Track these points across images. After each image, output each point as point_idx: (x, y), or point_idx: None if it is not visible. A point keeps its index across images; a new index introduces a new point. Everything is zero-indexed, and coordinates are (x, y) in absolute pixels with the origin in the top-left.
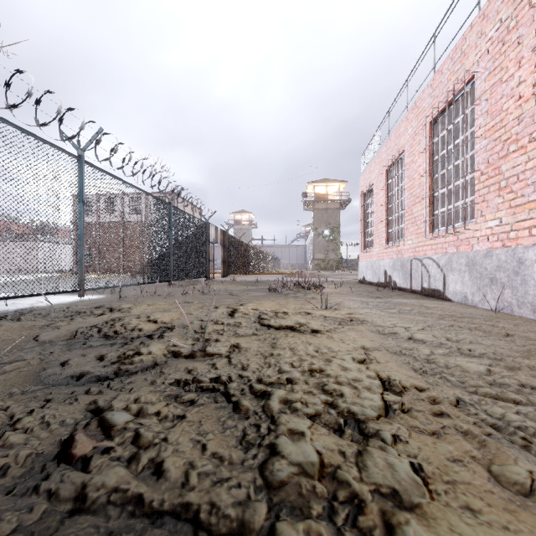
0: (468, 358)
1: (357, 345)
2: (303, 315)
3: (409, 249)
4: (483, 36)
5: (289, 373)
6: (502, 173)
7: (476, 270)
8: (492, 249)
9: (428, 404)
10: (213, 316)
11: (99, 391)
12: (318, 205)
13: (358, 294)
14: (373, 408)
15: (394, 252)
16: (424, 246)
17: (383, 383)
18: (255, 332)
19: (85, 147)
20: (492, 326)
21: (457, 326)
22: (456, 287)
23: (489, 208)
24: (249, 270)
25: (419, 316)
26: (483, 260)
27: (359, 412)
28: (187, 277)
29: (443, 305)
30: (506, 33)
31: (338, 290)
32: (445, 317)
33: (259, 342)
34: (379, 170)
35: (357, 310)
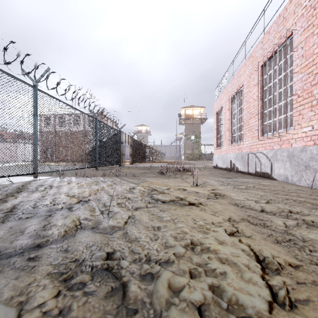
0: (316, 229)
1: (225, 217)
2: (181, 191)
3: (247, 147)
4: (299, 6)
5: (175, 247)
6: (314, 95)
7: (294, 160)
8: (306, 146)
9: (312, 290)
10: (120, 192)
11: (2, 271)
12: (188, 121)
13: (215, 175)
14: (261, 296)
15: (236, 149)
16: (257, 145)
17: (259, 259)
18: (148, 205)
19: (38, 80)
20: (315, 199)
21: (290, 199)
22: (280, 171)
23: (304, 119)
24: (146, 160)
25: (260, 191)
26: (300, 154)
27: (249, 304)
28: (107, 164)
29: (273, 183)
30: (316, 1)
31: (202, 172)
32: (279, 192)
33: (150, 214)
34: (227, 98)
35: (217, 187)
